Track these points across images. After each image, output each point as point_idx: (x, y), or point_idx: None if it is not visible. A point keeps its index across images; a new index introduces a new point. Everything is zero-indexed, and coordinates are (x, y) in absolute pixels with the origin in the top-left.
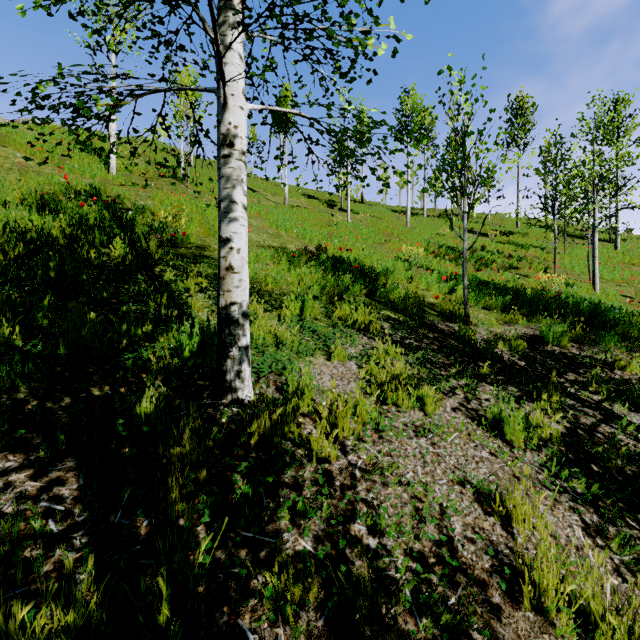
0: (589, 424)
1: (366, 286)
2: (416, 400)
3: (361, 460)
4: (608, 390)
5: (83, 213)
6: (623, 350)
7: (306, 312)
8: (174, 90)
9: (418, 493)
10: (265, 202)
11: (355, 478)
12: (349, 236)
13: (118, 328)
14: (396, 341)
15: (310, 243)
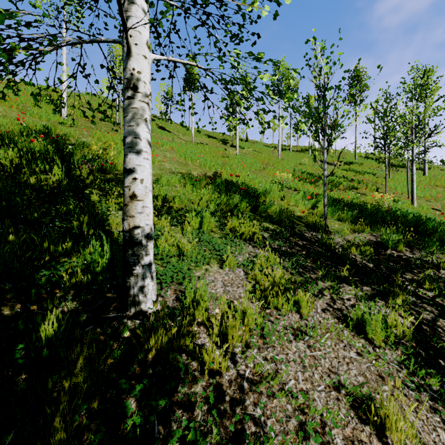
0: (430, 319)
1: (250, 203)
2: (293, 303)
3: (248, 369)
4: (438, 287)
5: (31, 147)
6: (442, 252)
7: (204, 226)
8: (88, 42)
9: (300, 404)
10: (178, 140)
11: (243, 390)
12: (238, 165)
13: (40, 246)
14: (274, 248)
15: (209, 170)
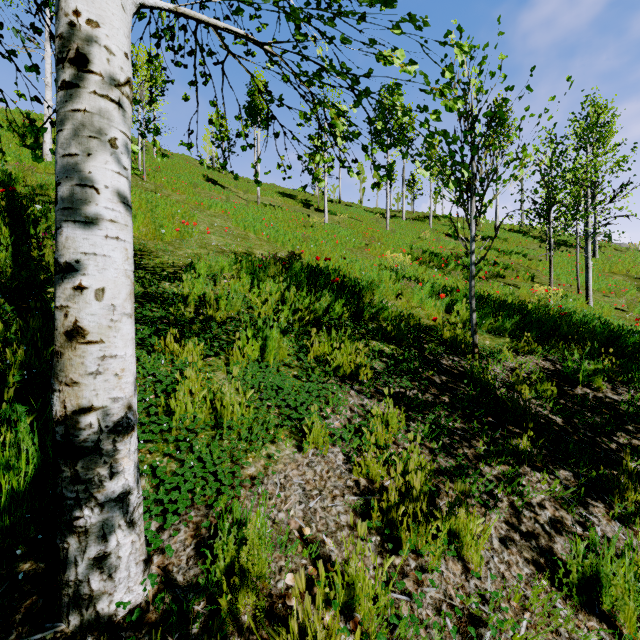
0: None
1: (350, 306)
2: (447, 536)
3: None
4: None
5: None
6: None
7: (269, 355)
8: None
9: None
10: (235, 199)
11: None
12: (327, 239)
13: None
14: (395, 394)
15: (283, 247)
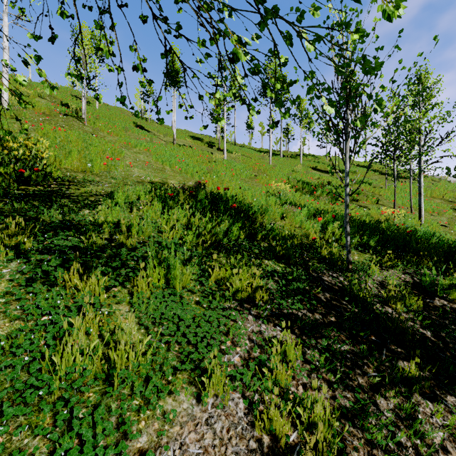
0: None
1: (245, 229)
2: None
3: None
4: None
5: None
6: None
7: (172, 283)
8: None
9: None
10: (157, 141)
11: None
12: (225, 171)
13: None
14: (288, 316)
15: (191, 177)
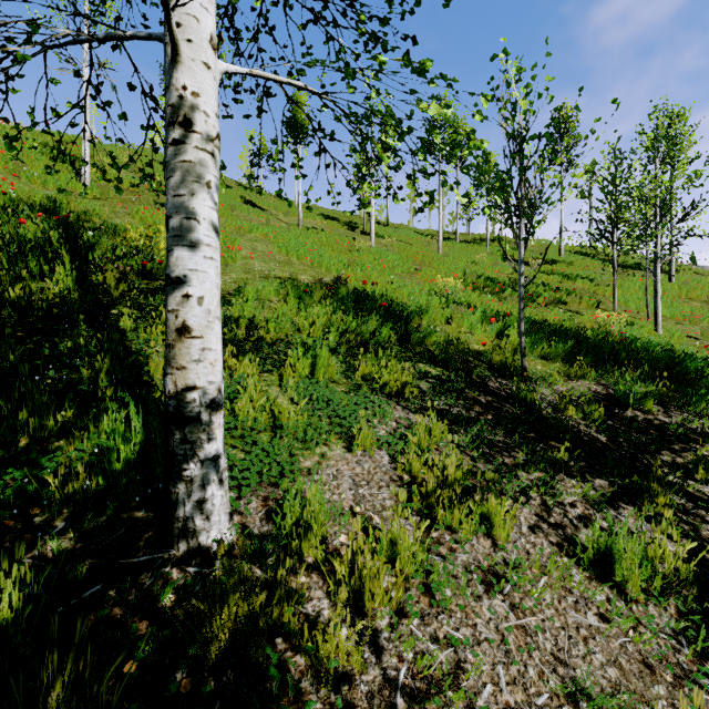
0: None
1: (397, 330)
2: (479, 519)
3: (405, 665)
4: None
5: (20, 233)
6: None
7: (318, 372)
8: (102, 39)
9: None
10: (275, 223)
11: None
12: (373, 264)
13: (11, 419)
14: (440, 411)
15: (327, 272)
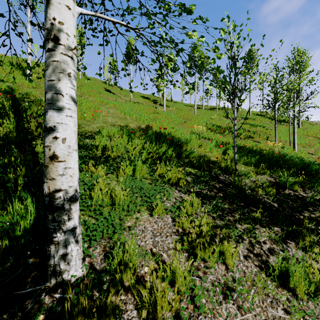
0: None
1: (175, 151)
2: (218, 253)
3: None
4: None
5: None
6: None
7: (136, 173)
8: None
9: None
10: (120, 100)
11: None
12: (165, 119)
13: None
14: (196, 192)
15: (143, 123)
